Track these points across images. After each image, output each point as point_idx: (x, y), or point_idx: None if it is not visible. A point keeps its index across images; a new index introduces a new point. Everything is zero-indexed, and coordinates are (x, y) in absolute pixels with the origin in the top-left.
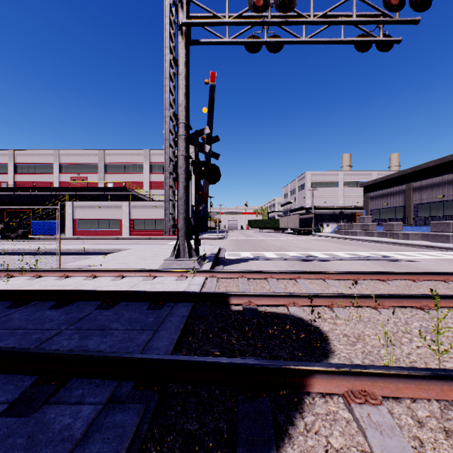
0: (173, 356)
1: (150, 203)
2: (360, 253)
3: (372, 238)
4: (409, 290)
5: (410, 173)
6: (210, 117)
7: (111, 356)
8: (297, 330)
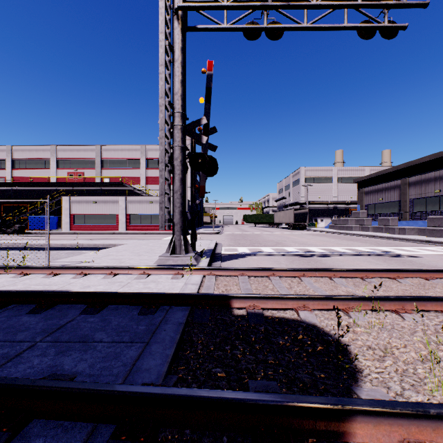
0: (167, 388)
1: (146, 198)
2: (359, 248)
3: (368, 232)
4: (425, 290)
5: (404, 168)
6: (207, 108)
7: (85, 389)
8: (312, 341)
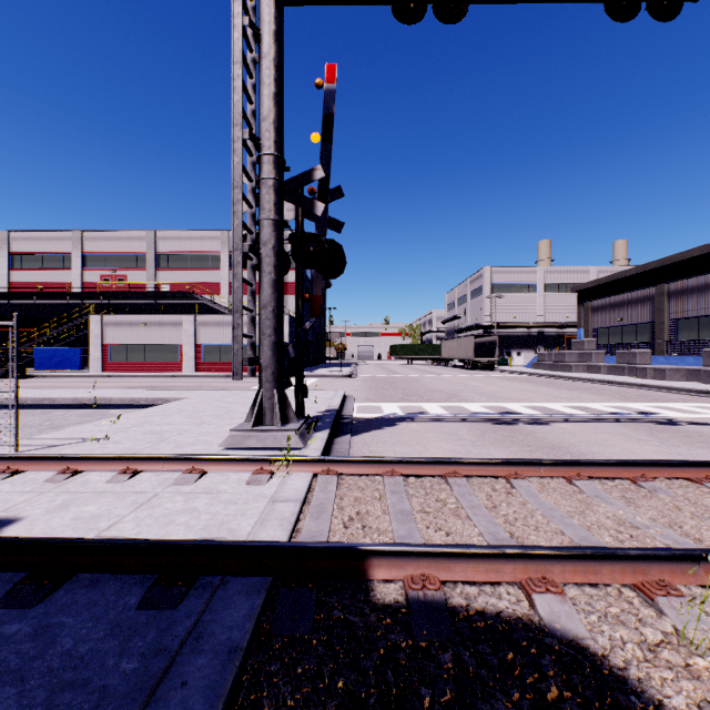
0: None
1: (229, 318)
2: (594, 405)
3: (599, 376)
4: None
5: (657, 268)
6: (326, 151)
7: None
8: None
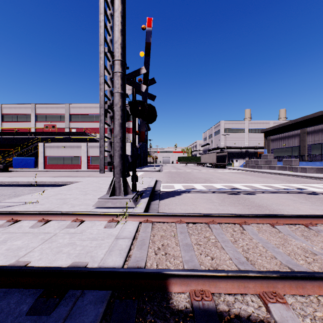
0: None
1: None
2: (275, 185)
3: (275, 171)
4: None
5: (301, 121)
6: (147, 61)
7: None
8: None
